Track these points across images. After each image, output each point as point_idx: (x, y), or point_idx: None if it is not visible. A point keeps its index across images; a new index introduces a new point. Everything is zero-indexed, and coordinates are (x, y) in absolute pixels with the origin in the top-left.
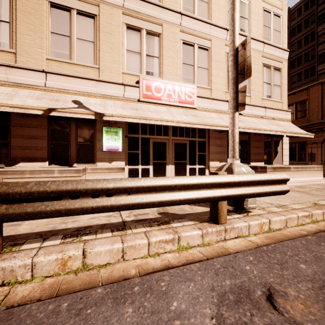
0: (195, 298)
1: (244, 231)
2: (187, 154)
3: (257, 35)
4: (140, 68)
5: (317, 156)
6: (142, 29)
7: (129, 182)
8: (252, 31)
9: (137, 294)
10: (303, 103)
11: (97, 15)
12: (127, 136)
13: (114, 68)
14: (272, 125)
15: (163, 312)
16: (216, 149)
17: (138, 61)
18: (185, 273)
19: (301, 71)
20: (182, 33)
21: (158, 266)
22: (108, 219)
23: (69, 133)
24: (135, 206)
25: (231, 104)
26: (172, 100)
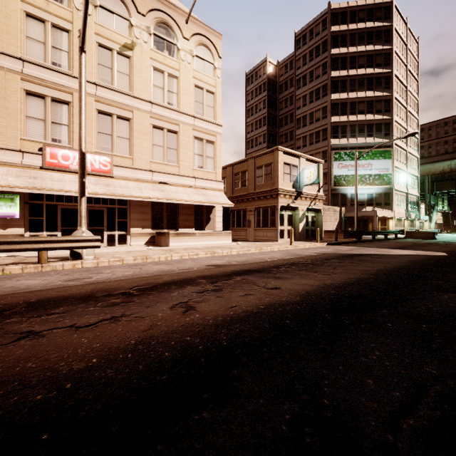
0: None
1: (59, 267)
2: (104, 221)
3: (187, 109)
4: (44, 135)
5: (252, 223)
6: (47, 96)
7: None
8: (182, 105)
9: None
10: (245, 173)
11: None
12: (28, 202)
13: (10, 134)
14: (197, 195)
15: None
16: (138, 216)
17: (42, 128)
18: None
19: (288, 132)
20: (98, 103)
21: None
22: None
23: None
24: None
25: (79, 191)
26: None
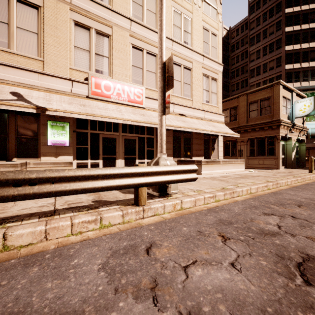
0: (94, 256)
1: (160, 210)
2: (136, 149)
3: (198, 48)
4: (89, 66)
5: (244, 152)
6: (91, 28)
7: (52, 172)
8: (194, 45)
9: (47, 259)
10: (235, 109)
11: (41, 6)
12: (76, 131)
13: (61, 62)
14: (209, 126)
15: (64, 266)
16: None
17: (87, 58)
18: (95, 242)
19: (239, 82)
20: (132, 37)
21: (76, 241)
22: (40, 208)
23: (8, 126)
24: (58, 193)
25: (159, 108)
26: (122, 99)
